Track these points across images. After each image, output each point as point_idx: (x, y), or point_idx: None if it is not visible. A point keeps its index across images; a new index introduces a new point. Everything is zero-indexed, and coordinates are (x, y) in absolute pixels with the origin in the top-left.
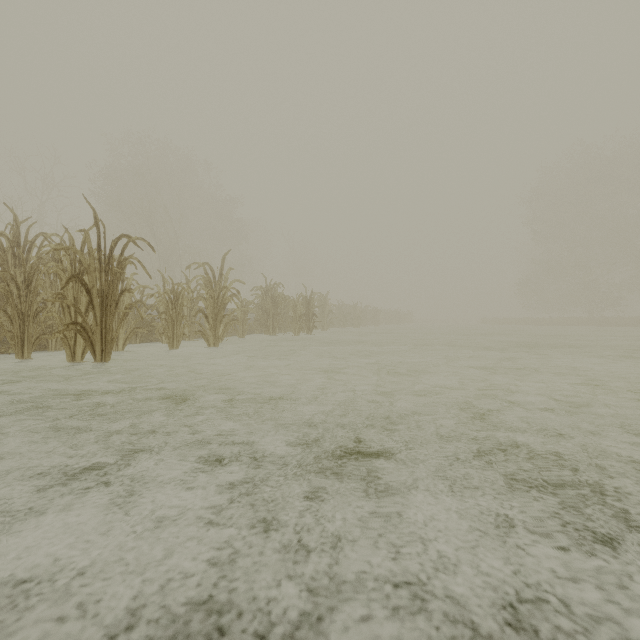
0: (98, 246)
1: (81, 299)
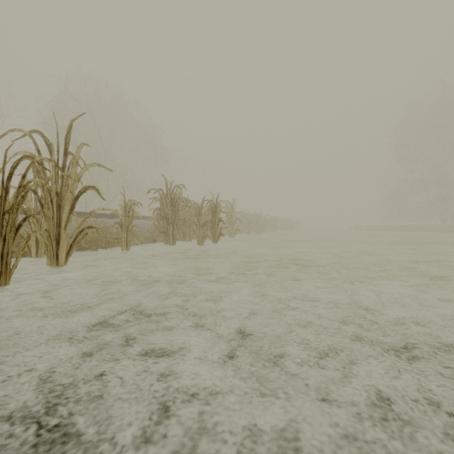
0: None
1: None
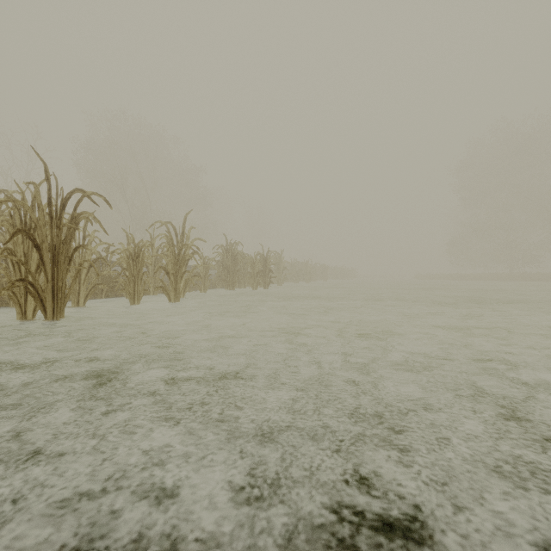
0: (49, 200)
1: (32, 255)
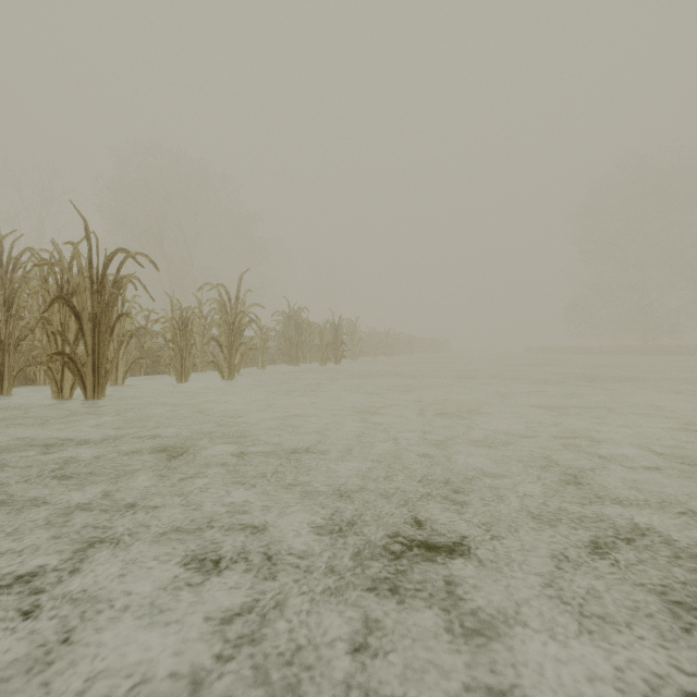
0: (89, 262)
1: (69, 325)
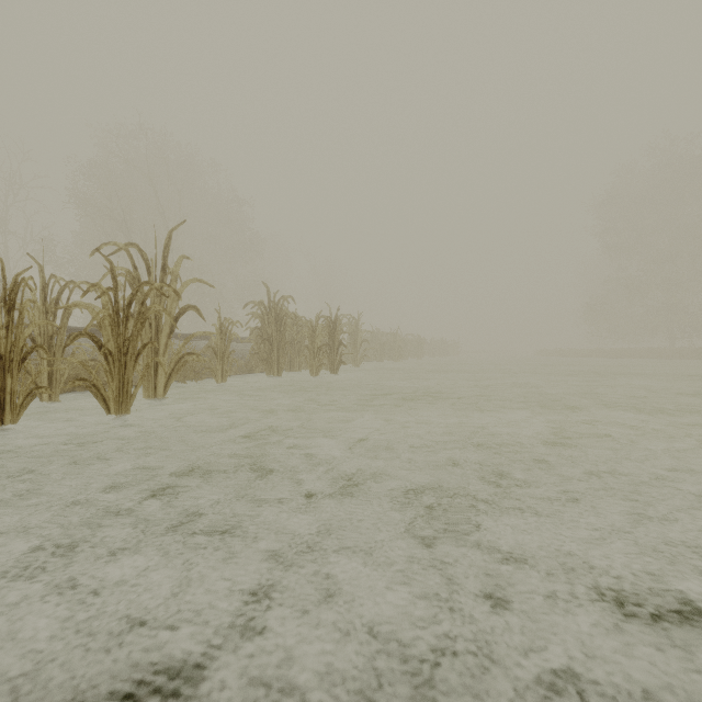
0: None
1: None
